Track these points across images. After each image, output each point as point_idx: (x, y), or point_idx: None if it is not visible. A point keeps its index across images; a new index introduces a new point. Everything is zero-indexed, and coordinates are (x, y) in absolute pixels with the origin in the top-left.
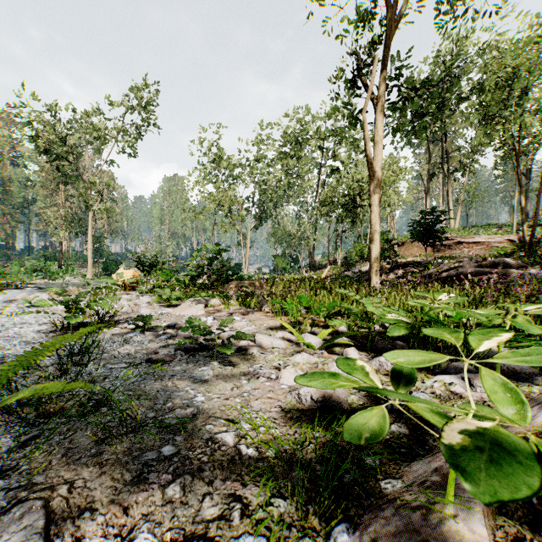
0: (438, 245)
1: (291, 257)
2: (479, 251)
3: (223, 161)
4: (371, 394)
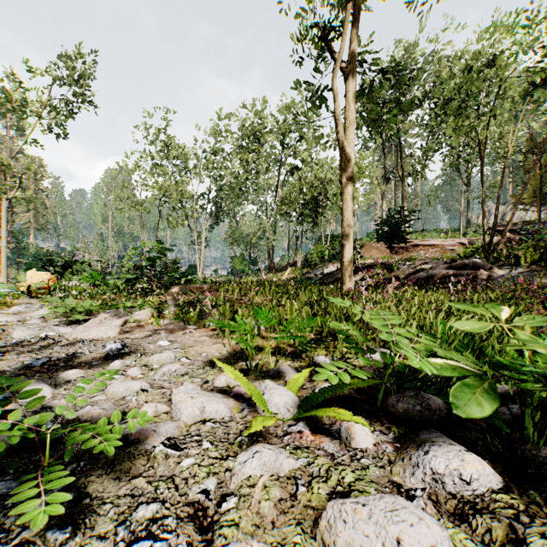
0: (396, 247)
1: (250, 258)
2: (434, 253)
3: (173, 151)
4: None
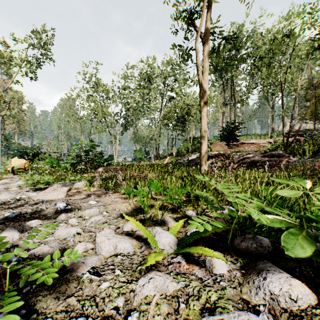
0: (231, 144)
1: (145, 151)
2: (254, 148)
3: (100, 87)
4: None
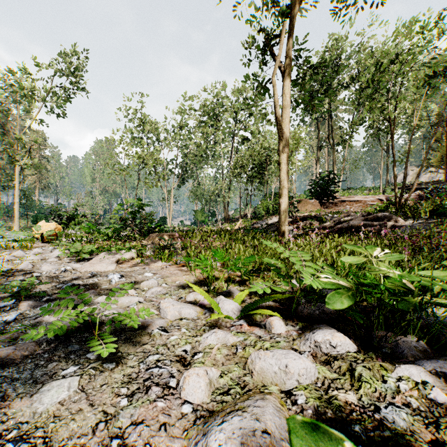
0: (327, 202)
1: (209, 211)
2: (358, 207)
3: (148, 126)
4: (320, 415)
